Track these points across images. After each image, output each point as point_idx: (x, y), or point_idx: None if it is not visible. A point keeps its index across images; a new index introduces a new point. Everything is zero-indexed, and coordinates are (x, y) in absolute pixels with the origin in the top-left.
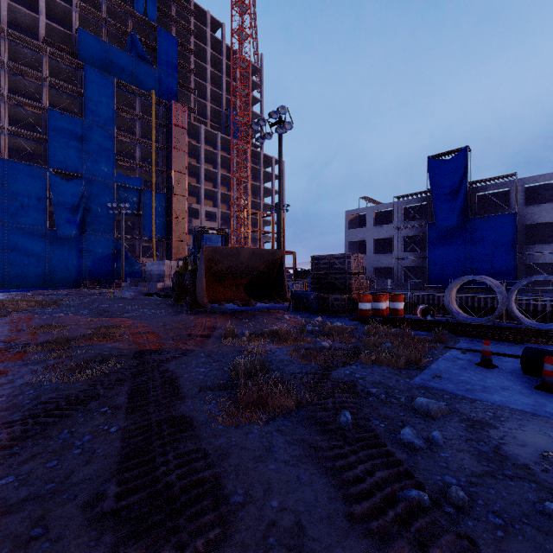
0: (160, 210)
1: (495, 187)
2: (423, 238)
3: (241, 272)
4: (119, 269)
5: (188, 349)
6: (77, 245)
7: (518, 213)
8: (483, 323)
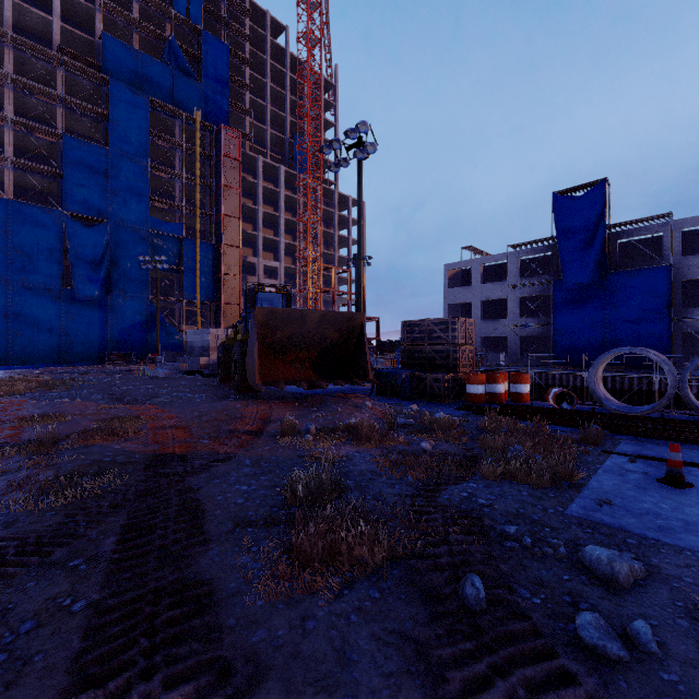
0: (206, 264)
1: (643, 232)
2: (546, 300)
3: (307, 343)
4: (154, 339)
5: (228, 453)
6: (100, 310)
7: (673, 266)
8: (645, 414)
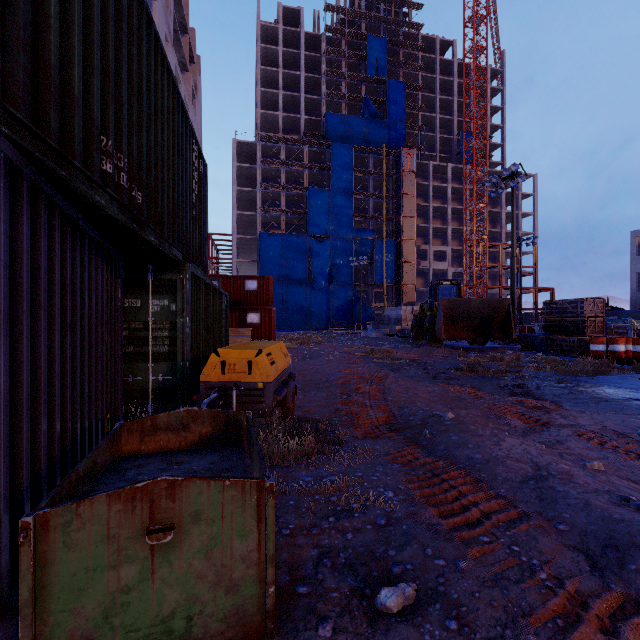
0: (389, 256)
1: None
2: None
3: (471, 317)
4: (356, 313)
5: (437, 360)
6: (326, 294)
7: None
8: None
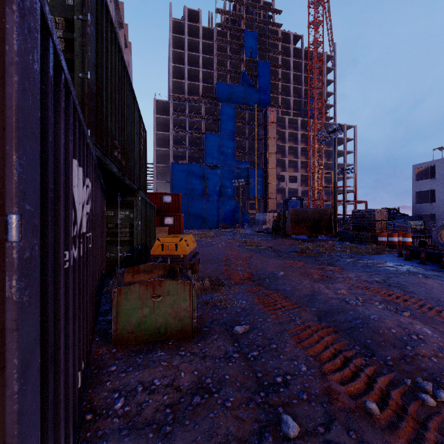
0: (259, 179)
1: None
2: None
3: (308, 220)
4: (237, 217)
5: (285, 247)
6: (217, 205)
7: None
8: None
